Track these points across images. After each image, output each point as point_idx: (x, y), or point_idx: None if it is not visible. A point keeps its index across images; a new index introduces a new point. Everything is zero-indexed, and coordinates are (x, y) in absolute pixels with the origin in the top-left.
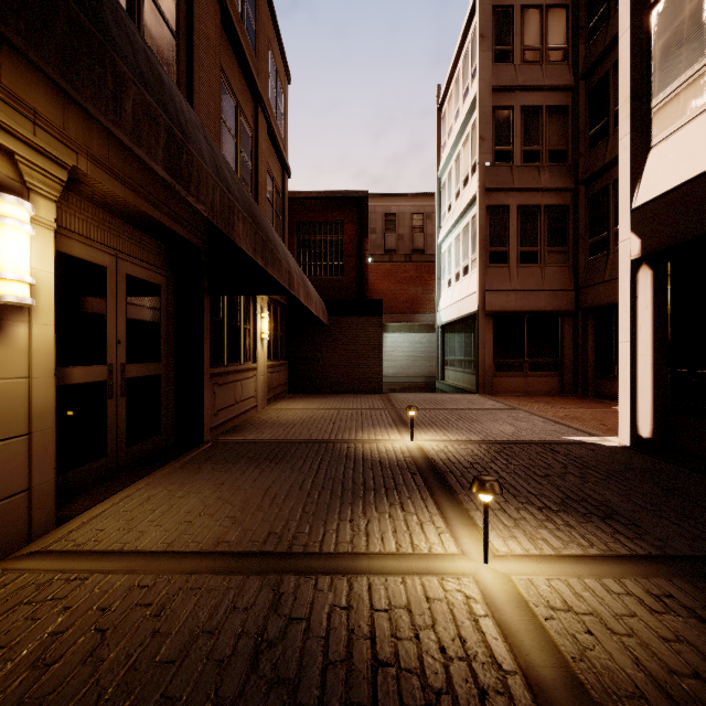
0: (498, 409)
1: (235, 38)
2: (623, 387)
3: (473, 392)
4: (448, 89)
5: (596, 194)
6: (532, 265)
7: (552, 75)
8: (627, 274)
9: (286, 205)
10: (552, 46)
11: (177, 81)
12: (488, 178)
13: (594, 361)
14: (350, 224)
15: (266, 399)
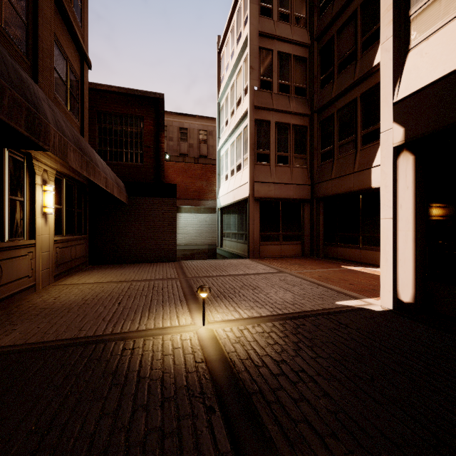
0: (269, 273)
1: None
2: (385, 258)
3: (245, 257)
4: (225, 37)
5: (325, 119)
6: (285, 165)
7: (297, 34)
8: (389, 159)
9: (85, 92)
10: (297, 14)
11: None
12: (256, 98)
13: (323, 233)
14: (148, 120)
15: (53, 275)
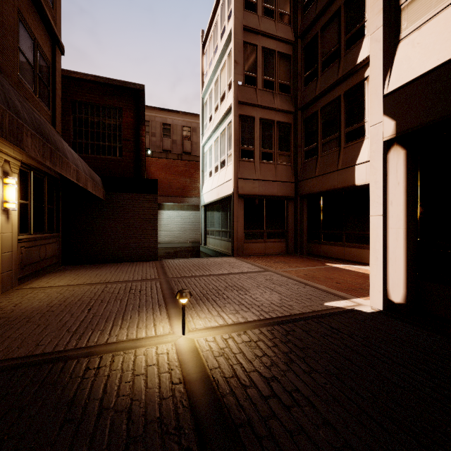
0: (254, 272)
1: None
2: (375, 256)
3: (229, 255)
4: (209, 32)
5: (309, 117)
6: (269, 162)
7: (281, 30)
8: (379, 154)
9: (57, 79)
10: (281, 11)
11: None
12: (240, 93)
13: (307, 231)
14: (128, 112)
15: (16, 278)
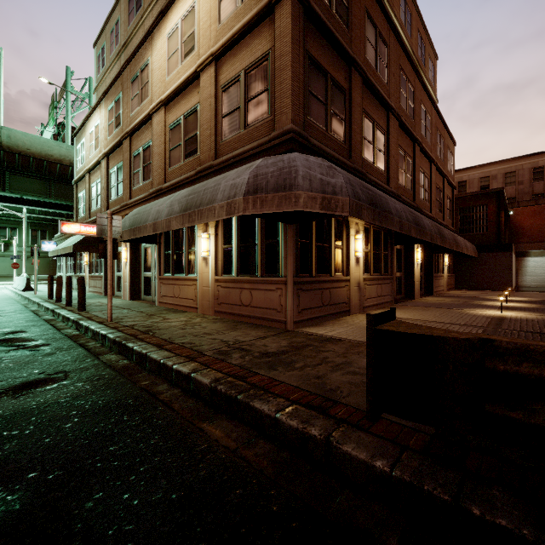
0: None
1: (439, 170)
2: None
3: None
4: None
5: None
6: None
7: None
8: None
9: (453, 204)
10: None
11: (428, 202)
12: None
13: None
14: (491, 205)
15: (446, 289)
